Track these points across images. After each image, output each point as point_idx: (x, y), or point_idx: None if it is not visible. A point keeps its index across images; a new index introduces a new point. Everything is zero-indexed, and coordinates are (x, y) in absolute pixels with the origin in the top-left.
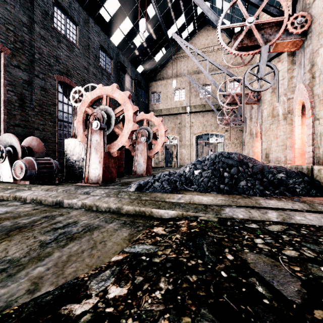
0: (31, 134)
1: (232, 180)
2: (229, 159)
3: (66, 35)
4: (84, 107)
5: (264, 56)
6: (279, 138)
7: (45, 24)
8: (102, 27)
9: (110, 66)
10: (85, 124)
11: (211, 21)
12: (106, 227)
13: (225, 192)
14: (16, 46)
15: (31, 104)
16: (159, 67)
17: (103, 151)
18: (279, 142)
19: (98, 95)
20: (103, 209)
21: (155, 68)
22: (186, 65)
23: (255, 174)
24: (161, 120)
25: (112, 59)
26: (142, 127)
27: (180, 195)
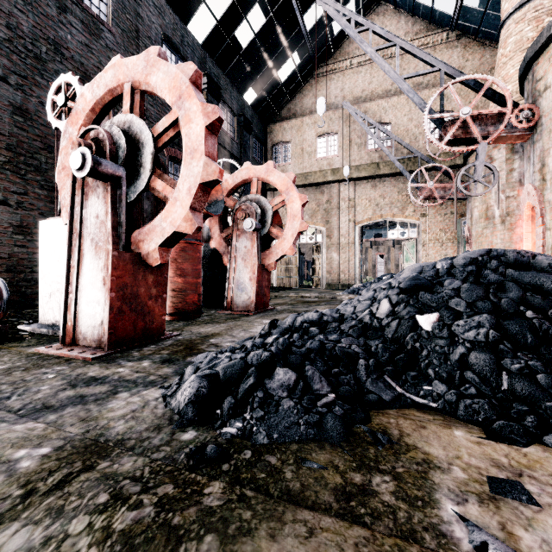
0: None
1: None
2: (538, 273)
3: (83, 0)
4: (75, 127)
5: None
6: None
7: None
8: None
9: None
10: None
11: None
12: None
13: None
14: None
15: None
16: (287, 94)
17: (112, 249)
18: None
19: (109, 86)
20: None
21: (280, 96)
22: (340, 87)
23: None
24: (292, 180)
25: None
26: (247, 198)
27: None
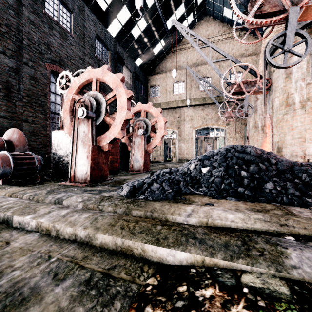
0: (19, 127)
1: (254, 182)
2: (244, 153)
3: (59, 22)
4: (71, 94)
5: (293, 22)
6: (296, 130)
7: (35, 9)
8: (98, 16)
9: (107, 57)
10: (73, 113)
11: (211, 11)
12: (43, 301)
13: (246, 197)
14: (1, 30)
15: (19, 94)
16: (158, 60)
17: (91, 144)
18: (296, 134)
19: (86, 79)
20: (65, 236)
21: (154, 61)
22: (185, 57)
23: (283, 174)
24: (160, 111)
25: (109, 50)
26: (139, 119)
27: (190, 208)
